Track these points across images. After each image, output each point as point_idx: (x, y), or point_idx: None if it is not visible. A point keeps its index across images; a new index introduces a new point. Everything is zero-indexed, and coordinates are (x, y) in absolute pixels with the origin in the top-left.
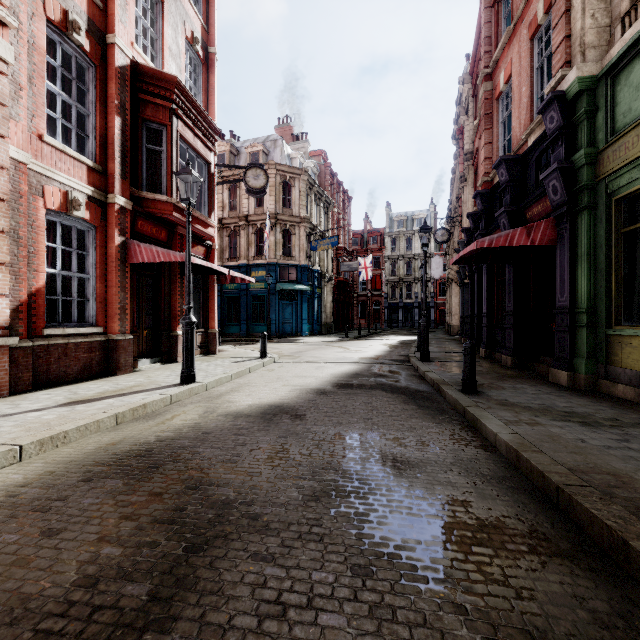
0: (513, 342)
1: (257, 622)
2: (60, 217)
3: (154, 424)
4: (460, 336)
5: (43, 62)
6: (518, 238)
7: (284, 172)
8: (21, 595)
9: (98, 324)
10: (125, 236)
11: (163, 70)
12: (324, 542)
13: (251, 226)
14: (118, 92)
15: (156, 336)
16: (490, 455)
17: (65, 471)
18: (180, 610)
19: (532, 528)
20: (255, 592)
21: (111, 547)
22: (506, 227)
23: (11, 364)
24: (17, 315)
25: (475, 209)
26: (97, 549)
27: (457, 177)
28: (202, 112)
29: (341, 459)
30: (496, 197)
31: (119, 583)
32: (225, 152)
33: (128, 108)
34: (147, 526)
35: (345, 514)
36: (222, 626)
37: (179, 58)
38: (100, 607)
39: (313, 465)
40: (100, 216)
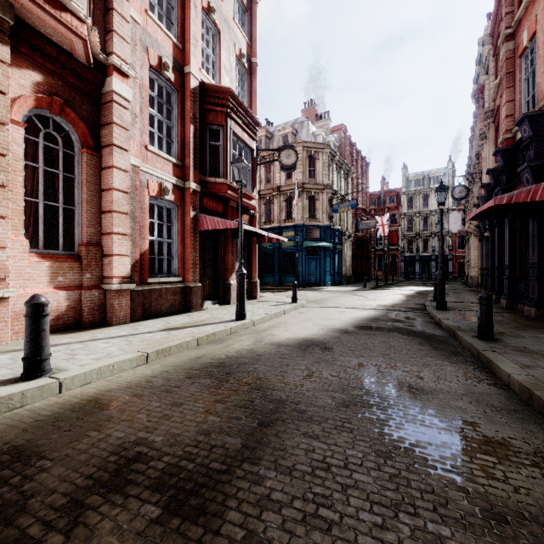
0: (537, 294)
1: (311, 470)
2: (157, 201)
3: (222, 347)
4: (480, 287)
5: (148, 96)
6: (541, 193)
7: (309, 148)
8: (171, 433)
9: (179, 275)
10: (196, 211)
11: (221, 85)
12: (354, 433)
13: (282, 195)
14: (191, 107)
15: (215, 284)
16: (502, 392)
17: (174, 371)
18: (262, 455)
19: (537, 450)
20: (308, 454)
21: (213, 416)
22: (529, 182)
23: (131, 301)
24: (134, 269)
25: (496, 165)
26: (205, 416)
27: (476, 135)
28: (248, 111)
29: (364, 382)
30: (519, 152)
31: (222, 436)
32: (262, 137)
33: (198, 117)
34: (232, 408)
35: (369, 418)
36: (289, 468)
37: (231, 72)
38: (215, 446)
39: (342, 384)
40: (180, 198)
